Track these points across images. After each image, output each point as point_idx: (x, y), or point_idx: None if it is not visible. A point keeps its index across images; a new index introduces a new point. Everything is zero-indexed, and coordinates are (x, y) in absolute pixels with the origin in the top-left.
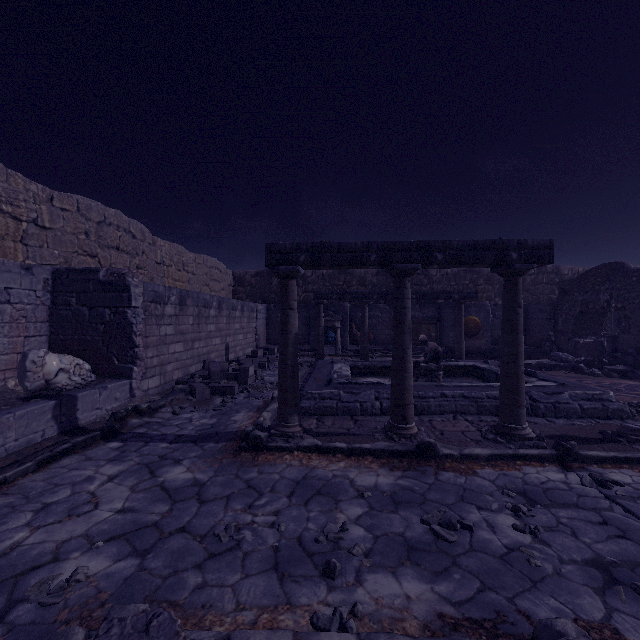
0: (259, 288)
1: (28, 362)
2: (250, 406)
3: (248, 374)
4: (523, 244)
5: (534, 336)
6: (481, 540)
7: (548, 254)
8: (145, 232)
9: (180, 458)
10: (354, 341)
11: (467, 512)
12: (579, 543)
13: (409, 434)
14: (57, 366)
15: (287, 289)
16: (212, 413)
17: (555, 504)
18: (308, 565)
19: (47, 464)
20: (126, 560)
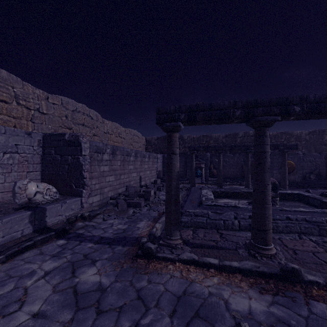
0: (159, 146)
1: (16, 187)
2: (149, 216)
3: (150, 194)
4: None
5: None
6: None
7: None
8: (98, 116)
9: (96, 259)
10: (212, 175)
11: None
12: None
13: (269, 254)
14: (35, 190)
15: (171, 139)
16: (126, 220)
17: None
18: None
19: (14, 256)
20: None
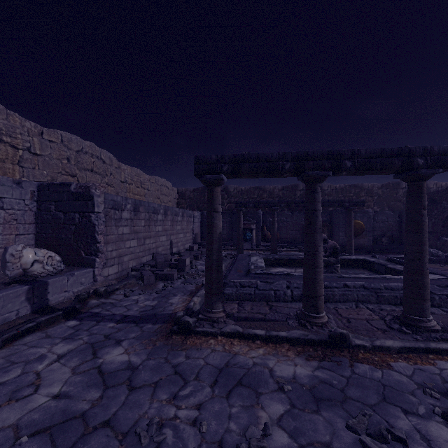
0: (196, 200)
1: (8, 255)
2: (185, 290)
3: (185, 264)
4: (429, 150)
5: None
6: None
7: None
8: (112, 159)
9: (121, 338)
10: (265, 239)
11: (394, 417)
12: None
13: (320, 323)
14: (32, 258)
15: (212, 195)
16: (154, 296)
17: None
18: None
19: (13, 341)
20: None
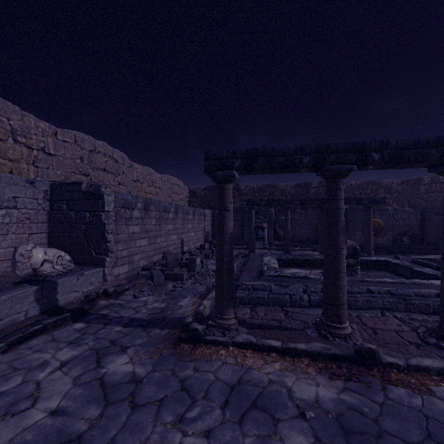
0: (207, 199)
1: (17, 255)
2: (195, 292)
3: (195, 263)
4: None
5: (430, 235)
6: None
7: None
8: (124, 158)
9: (127, 345)
10: (277, 238)
11: None
12: None
13: (343, 334)
14: (42, 258)
15: (223, 192)
16: (164, 297)
17: None
18: None
19: (18, 344)
20: None
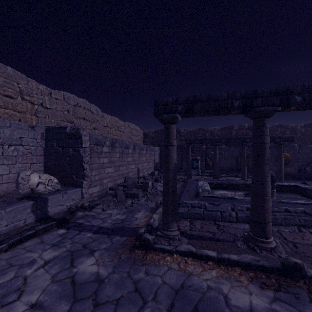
0: (156, 139)
1: (19, 178)
2: (147, 207)
3: (148, 186)
4: None
5: None
6: None
7: None
8: (98, 110)
9: (95, 248)
10: (208, 167)
11: None
12: None
13: (269, 247)
14: (37, 180)
15: (169, 131)
16: (124, 211)
17: None
18: None
19: (17, 245)
20: None
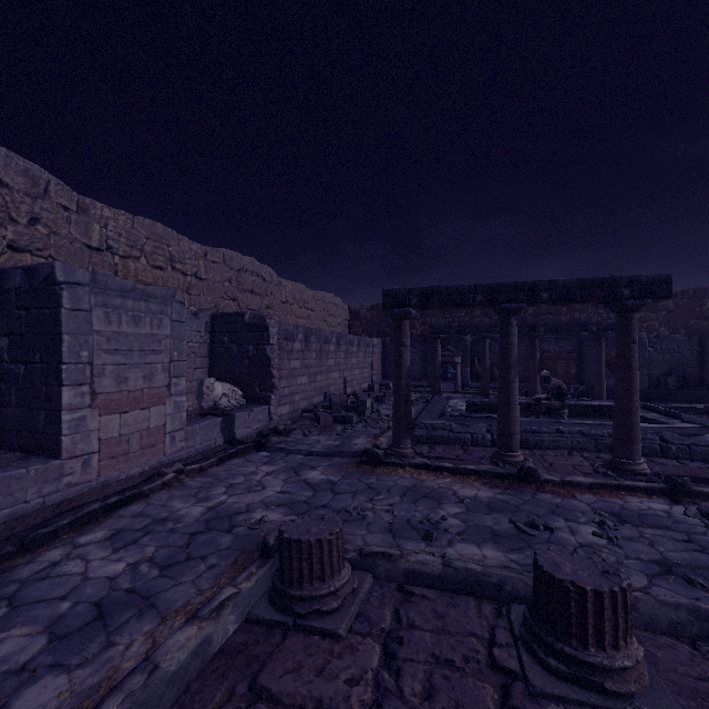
0: (375, 322)
1: (204, 387)
2: (368, 433)
3: (365, 406)
4: (636, 280)
5: None
6: (559, 538)
7: (665, 289)
8: (273, 275)
9: (315, 466)
10: (476, 378)
11: (554, 521)
12: (652, 550)
13: (514, 461)
14: (221, 391)
15: (401, 329)
16: (335, 437)
17: (646, 525)
18: (413, 533)
19: (223, 462)
20: (291, 516)
